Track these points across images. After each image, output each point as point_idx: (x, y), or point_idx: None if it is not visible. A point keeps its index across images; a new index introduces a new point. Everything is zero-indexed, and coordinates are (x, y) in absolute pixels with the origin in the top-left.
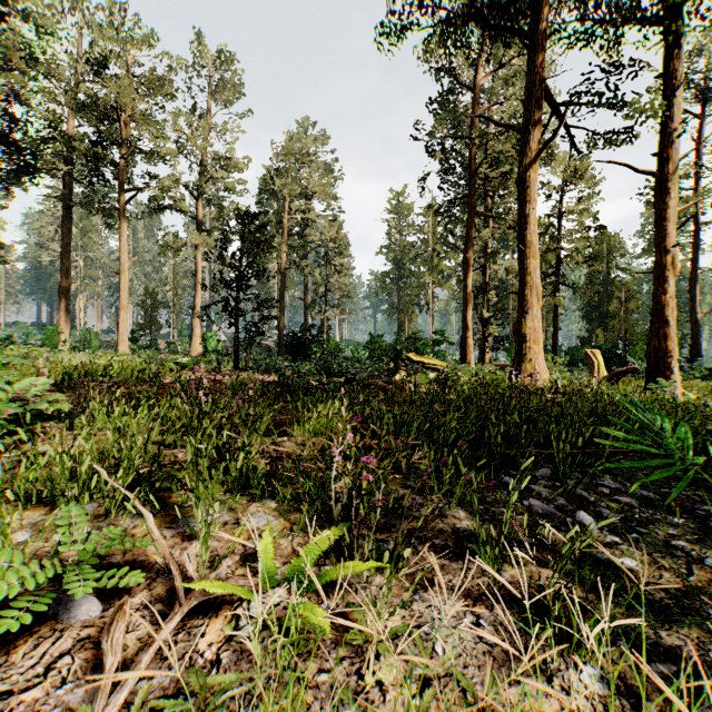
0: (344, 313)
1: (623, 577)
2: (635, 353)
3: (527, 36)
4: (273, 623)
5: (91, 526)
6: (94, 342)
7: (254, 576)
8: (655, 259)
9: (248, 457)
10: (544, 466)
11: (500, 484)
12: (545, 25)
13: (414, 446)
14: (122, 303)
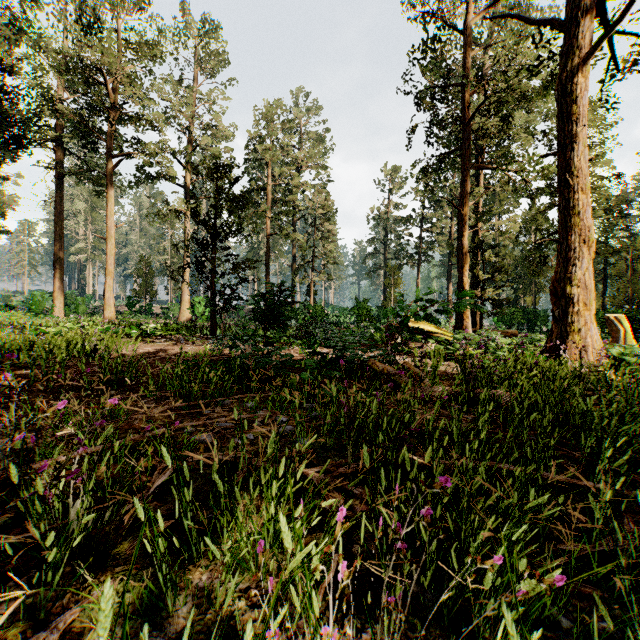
0: (330, 278)
1: None
2: None
3: None
4: None
5: None
6: (81, 307)
7: None
8: None
9: None
10: None
11: None
12: None
13: None
14: (108, 268)
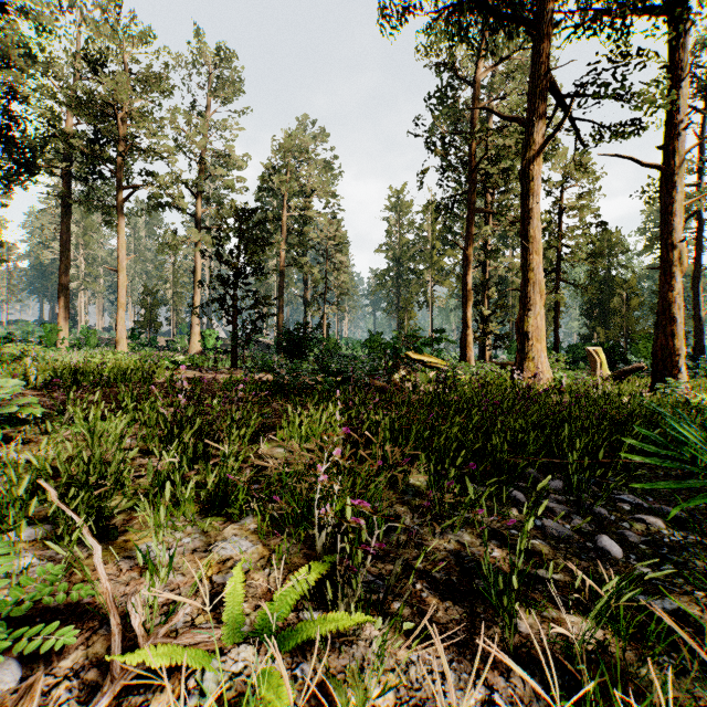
0: (343, 310)
1: (663, 626)
2: (638, 351)
3: (530, 26)
4: (230, 702)
5: (38, 555)
6: (92, 339)
7: (216, 628)
8: (662, 255)
9: (225, 472)
10: (555, 476)
11: (507, 498)
12: (548, 14)
13: (412, 455)
14: (121, 300)
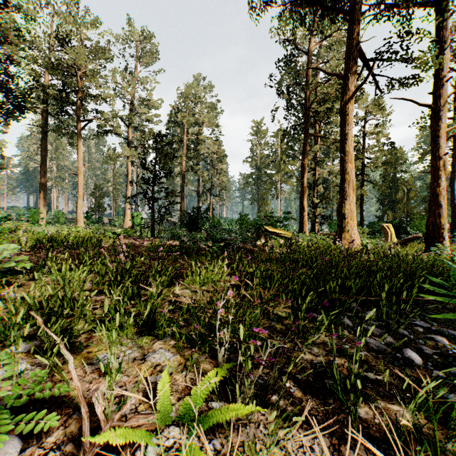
0: (223, 200)
1: None
2: (415, 226)
3: (346, 14)
4: None
5: (30, 362)
6: (61, 219)
7: (153, 414)
8: (432, 163)
9: (154, 306)
10: (369, 309)
11: (340, 323)
12: (358, 6)
13: (276, 295)
14: (80, 193)
